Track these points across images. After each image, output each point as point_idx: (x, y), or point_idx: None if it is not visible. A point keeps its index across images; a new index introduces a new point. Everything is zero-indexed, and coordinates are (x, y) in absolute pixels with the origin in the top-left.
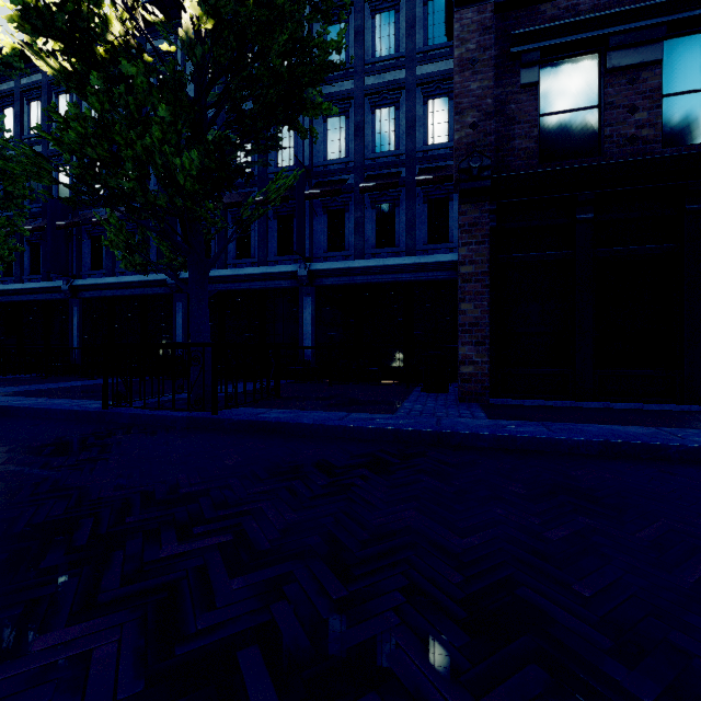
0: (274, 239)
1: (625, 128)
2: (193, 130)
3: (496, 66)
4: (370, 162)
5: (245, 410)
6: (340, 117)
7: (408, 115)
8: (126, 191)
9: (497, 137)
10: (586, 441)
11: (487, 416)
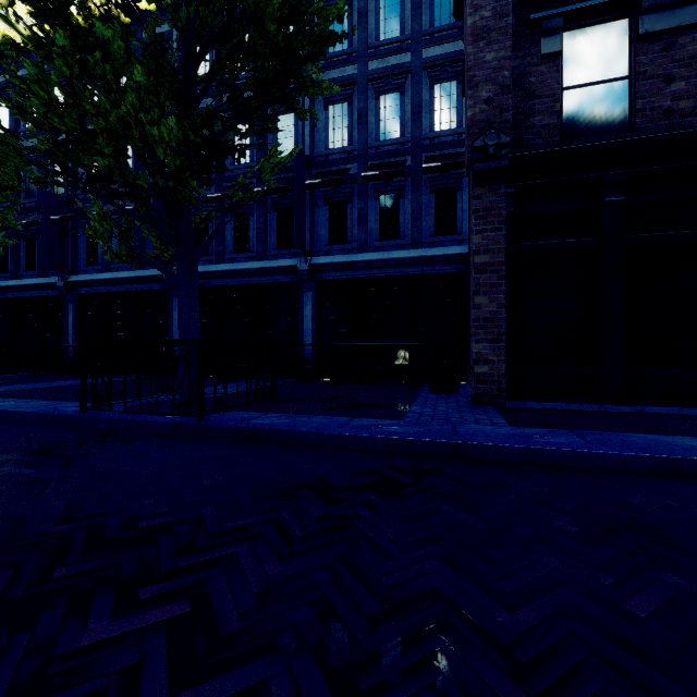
0: (273, 232)
1: (660, 100)
2: (177, 103)
3: (513, 35)
4: (374, 151)
5: (237, 414)
6: (342, 104)
7: (413, 100)
8: (101, 169)
9: (515, 113)
10: (635, 457)
11: (508, 423)
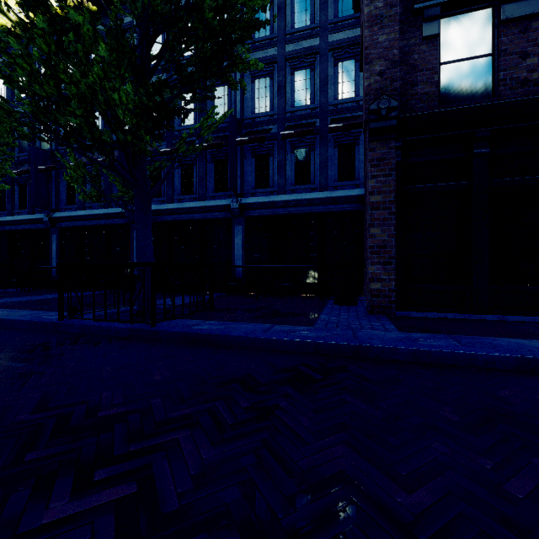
0: (211, 178)
1: (518, 72)
2: (134, 74)
3: (401, 21)
4: (290, 115)
5: (182, 321)
6: (265, 78)
7: (321, 75)
8: (74, 126)
9: (402, 83)
10: (502, 357)
11: (397, 328)
